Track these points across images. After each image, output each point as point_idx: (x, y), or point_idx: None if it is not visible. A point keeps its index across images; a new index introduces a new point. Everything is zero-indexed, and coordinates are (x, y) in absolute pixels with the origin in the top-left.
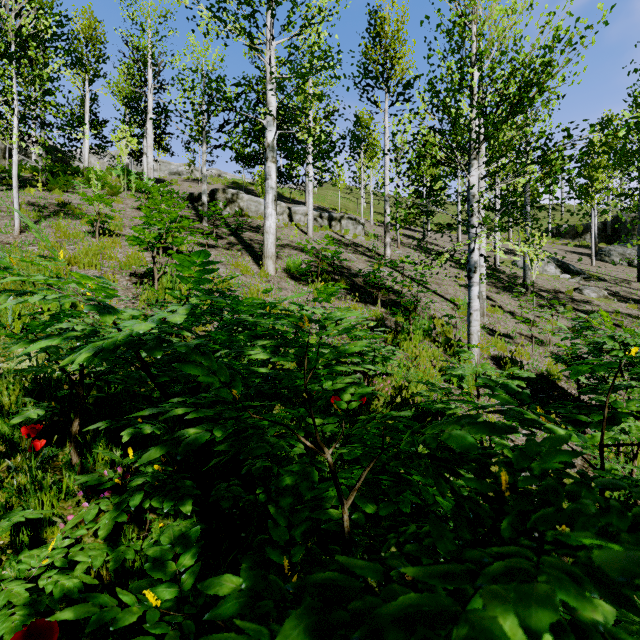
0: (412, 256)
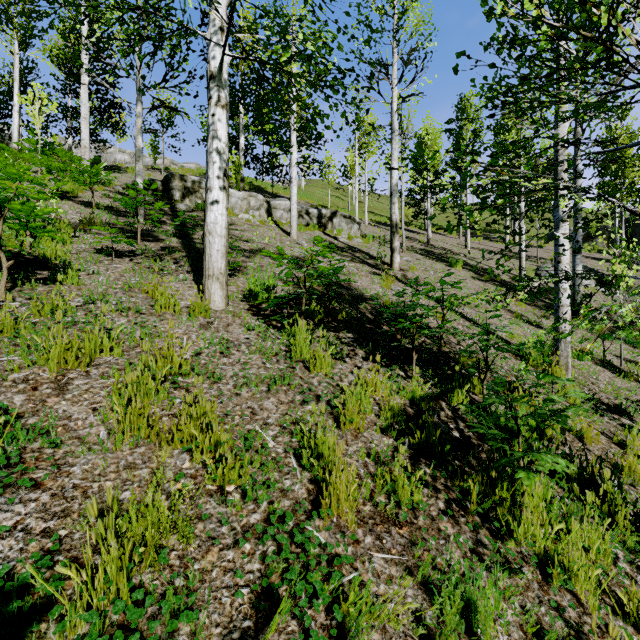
0: (423, 264)
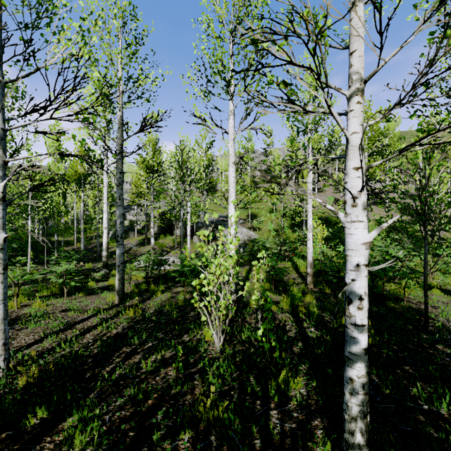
0: None
